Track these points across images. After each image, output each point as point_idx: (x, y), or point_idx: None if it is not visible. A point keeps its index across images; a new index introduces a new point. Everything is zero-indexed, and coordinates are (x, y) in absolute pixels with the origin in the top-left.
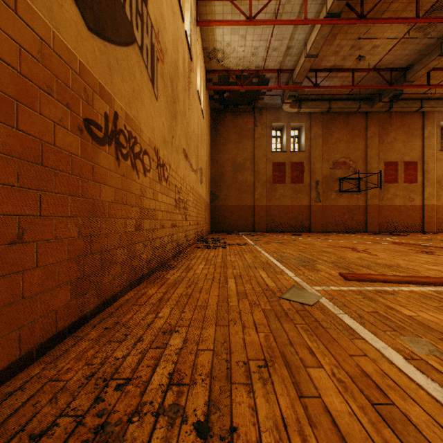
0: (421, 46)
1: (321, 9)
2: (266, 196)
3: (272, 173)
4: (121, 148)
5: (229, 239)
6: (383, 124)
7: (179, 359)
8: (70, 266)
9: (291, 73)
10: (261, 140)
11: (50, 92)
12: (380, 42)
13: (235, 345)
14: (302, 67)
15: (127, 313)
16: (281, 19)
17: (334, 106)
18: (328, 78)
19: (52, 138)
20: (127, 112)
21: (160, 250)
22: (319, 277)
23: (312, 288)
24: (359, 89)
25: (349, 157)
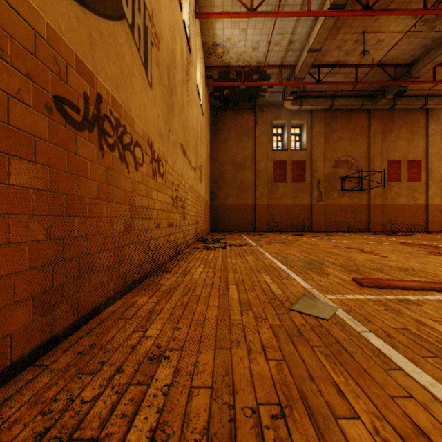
0: (427, 40)
1: (325, 1)
2: (267, 195)
3: (273, 172)
4: (106, 136)
5: (229, 239)
6: (386, 121)
7: (166, 403)
8: (32, 277)
9: (293, 68)
10: (262, 138)
11: (1, 54)
12: (385, 36)
13: (240, 380)
14: (305, 62)
15: (110, 330)
16: (283, 11)
17: (336, 104)
18: (330, 74)
19: (4, 113)
20: (113, 96)
21: (155, 253)
22: (330, 282)
23: (325, 297)
24: (362, 86)
25: (352, 155)
